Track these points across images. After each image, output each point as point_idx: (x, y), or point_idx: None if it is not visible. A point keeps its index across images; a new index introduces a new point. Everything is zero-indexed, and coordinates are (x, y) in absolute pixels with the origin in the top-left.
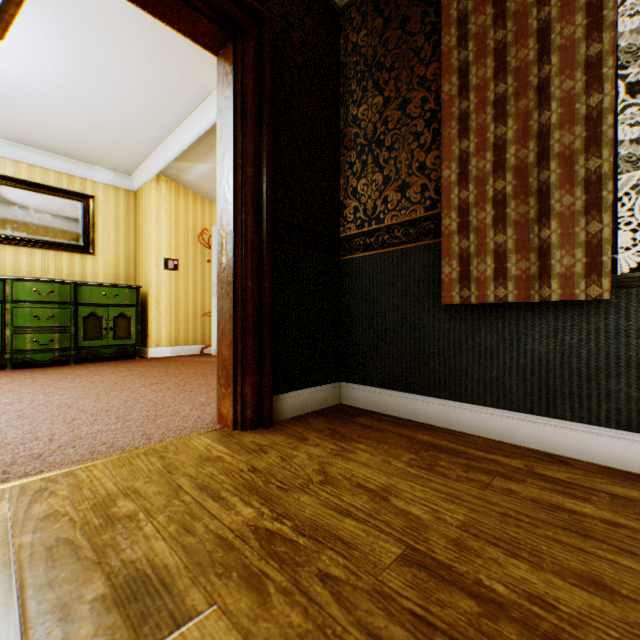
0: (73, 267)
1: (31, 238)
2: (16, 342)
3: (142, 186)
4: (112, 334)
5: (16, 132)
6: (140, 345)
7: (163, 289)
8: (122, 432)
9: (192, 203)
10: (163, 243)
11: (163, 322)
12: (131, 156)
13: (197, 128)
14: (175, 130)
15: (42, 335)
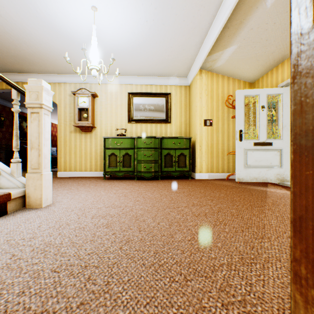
0: (161, 130)
1: (146, 119)
2: (138, 167)
3: (192, 81)
4: (176, 164)
5: (139, 70)
6: (190, 171)
7: (203, 138)
8: (143, 300)
9: (220, 82)
10: (203, 110)
11: (203, 158)
12: (186, 63)
13: (226, 12)
14: (210, 27)
15: (147, 164)
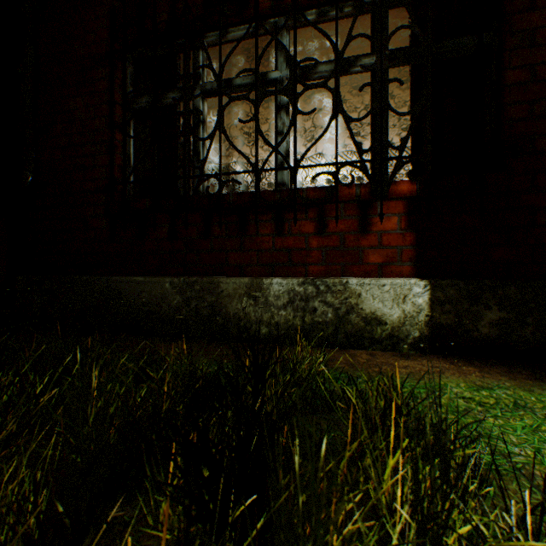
0: None
1: None
2: None
3: None
4: None
5: None
6: None
7: None
8: None
9: None
10: None
11: None
12: None
13: None
14: None
15: None
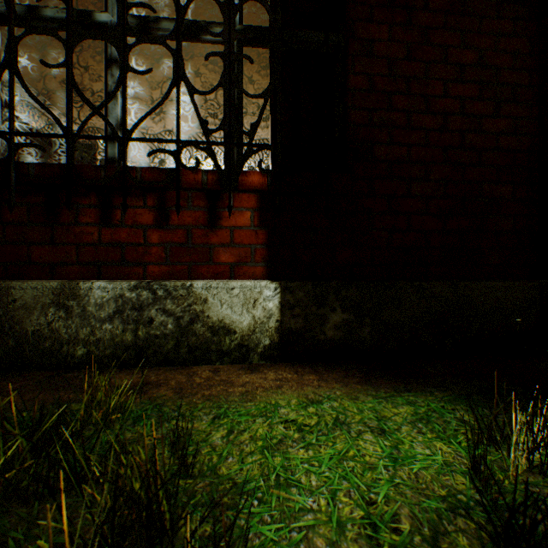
0: None
1: None
2: None
3: None
4: None
5: None
6: None
7: None
8: None
9: None
10: None
11: None
12: None
13: None
14: None
15: None
